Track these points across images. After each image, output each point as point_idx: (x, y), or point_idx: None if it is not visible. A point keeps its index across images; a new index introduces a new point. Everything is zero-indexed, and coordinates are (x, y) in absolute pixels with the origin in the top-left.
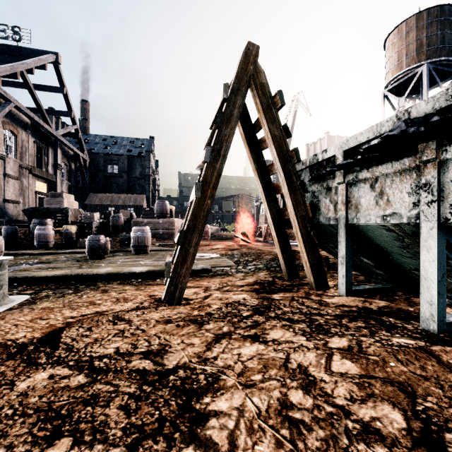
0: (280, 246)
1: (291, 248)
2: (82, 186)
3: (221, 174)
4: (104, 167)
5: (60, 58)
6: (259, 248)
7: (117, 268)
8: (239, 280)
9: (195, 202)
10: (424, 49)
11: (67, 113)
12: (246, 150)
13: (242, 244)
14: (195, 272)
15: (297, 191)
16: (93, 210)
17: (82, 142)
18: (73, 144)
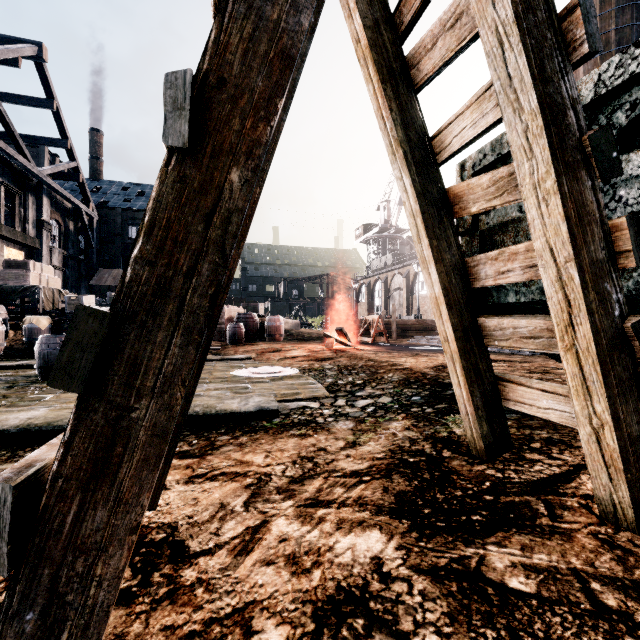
0: (465, 365)
1: (492, 371)
2: (87, 258)
3: (293, 59)
4: (123, 230)
5: (45, 51)
6: (369, 356)
7: (60, 410)
8: (346, 449)
9: (166, 171)
10: (611, 48)
11: (60, 141)
12: (369, 89)
13: (338, 349)
14: (240, 417)
15: (582, 170)
16: (103, 294)
17: (87, 189)
18: (76, 194)
